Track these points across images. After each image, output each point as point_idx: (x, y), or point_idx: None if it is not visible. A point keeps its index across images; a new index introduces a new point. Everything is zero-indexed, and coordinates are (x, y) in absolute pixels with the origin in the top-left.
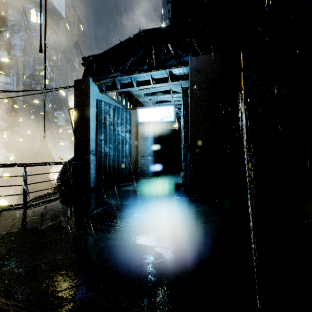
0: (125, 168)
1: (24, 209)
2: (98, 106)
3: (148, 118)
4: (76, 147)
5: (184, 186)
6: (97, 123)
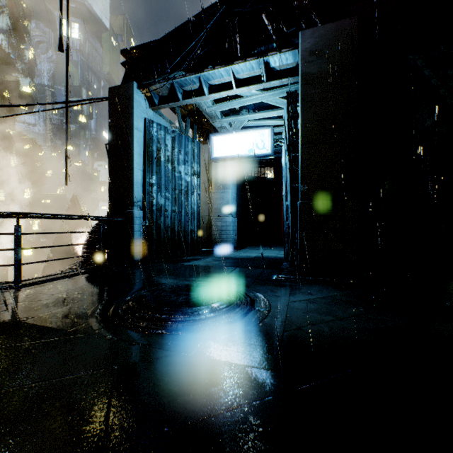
0: (190, 232)
1: (13, 290)
2: (146, 129)
3: (228, 151)
4: (111, 196)
5: (289, 259)
6: (146, 157)
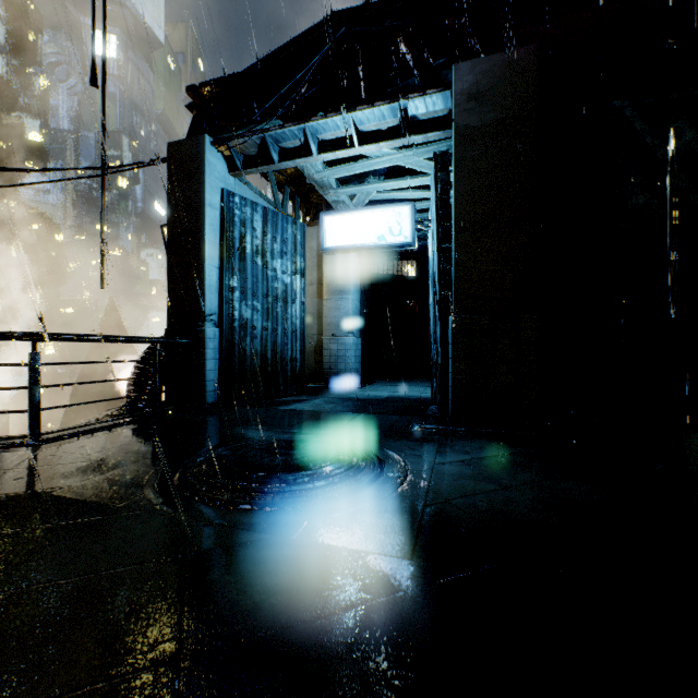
0: (290, 360)
1: (29, 448)
2: (225, 205)
3: (347, 238)
4: (172, 306)
5: (438, 401)
6: (223, 248)
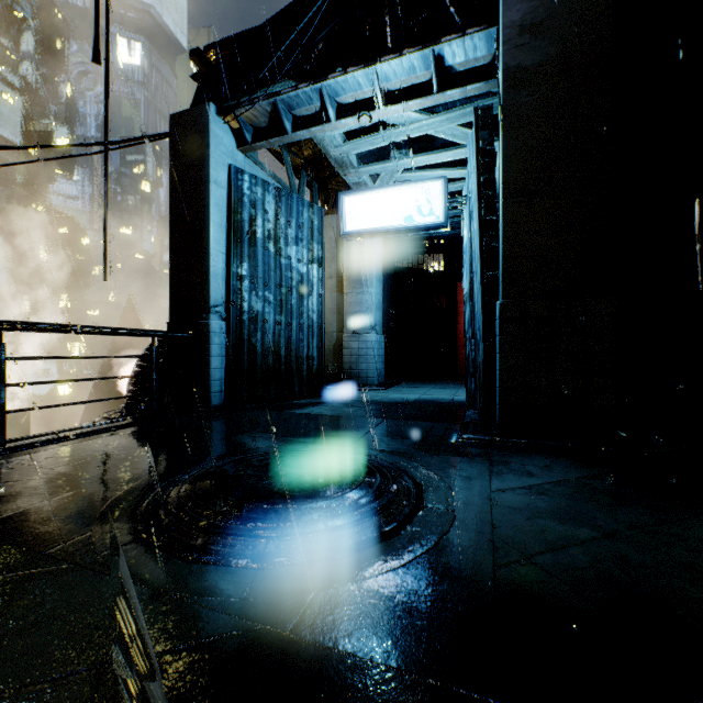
0: (307, 359)
1: None
2: (232, 183)
3: (369, 220)
4: (174, 296)
5: (480, 405)
6: (231, 231)
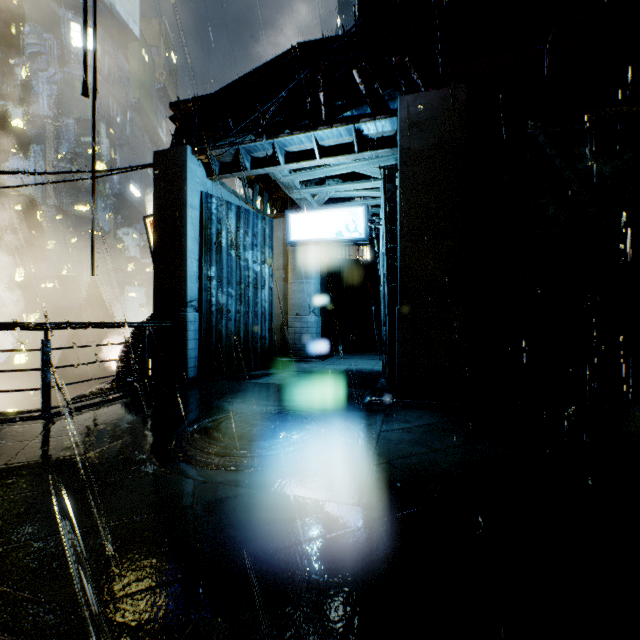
0: (260, 339)
1: (43, 420)
2: (204, 206)
3: (310, 233)
4: (157, 293)
5: (386, 376)
6: (202, 243)
